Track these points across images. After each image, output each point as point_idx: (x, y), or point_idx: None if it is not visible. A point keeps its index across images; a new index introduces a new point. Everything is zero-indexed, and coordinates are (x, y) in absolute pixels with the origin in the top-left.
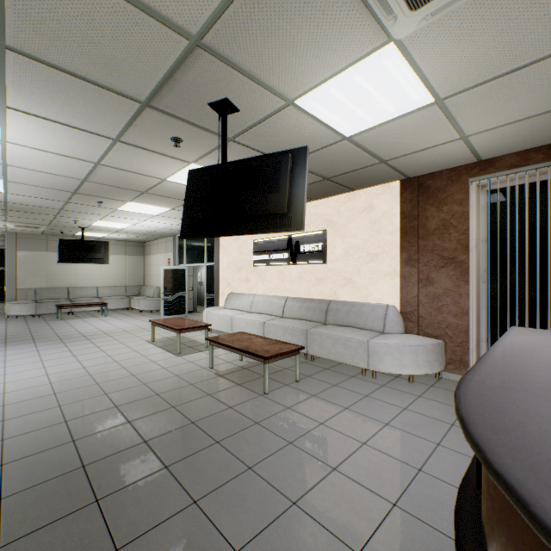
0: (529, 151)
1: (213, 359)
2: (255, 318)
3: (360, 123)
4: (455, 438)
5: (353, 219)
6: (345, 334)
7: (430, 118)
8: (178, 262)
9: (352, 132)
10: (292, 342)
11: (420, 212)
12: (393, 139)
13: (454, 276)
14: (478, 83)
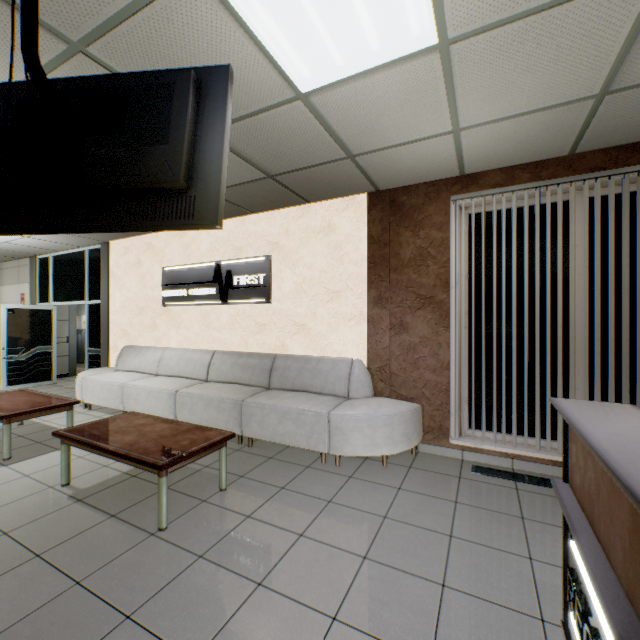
0: (516, 169)
1: (68, 468)
2: (162, 384)
3: (324, 65)
4: (462, 564)
5: (307, 243)
6: (297, 404)
7: (424, 81)
8: (40, 298)
9: (311, 83)
10: (219, 419)
11: (393, 236)
12: (370, 113)
13: (432, 321)
14: (502, 21)
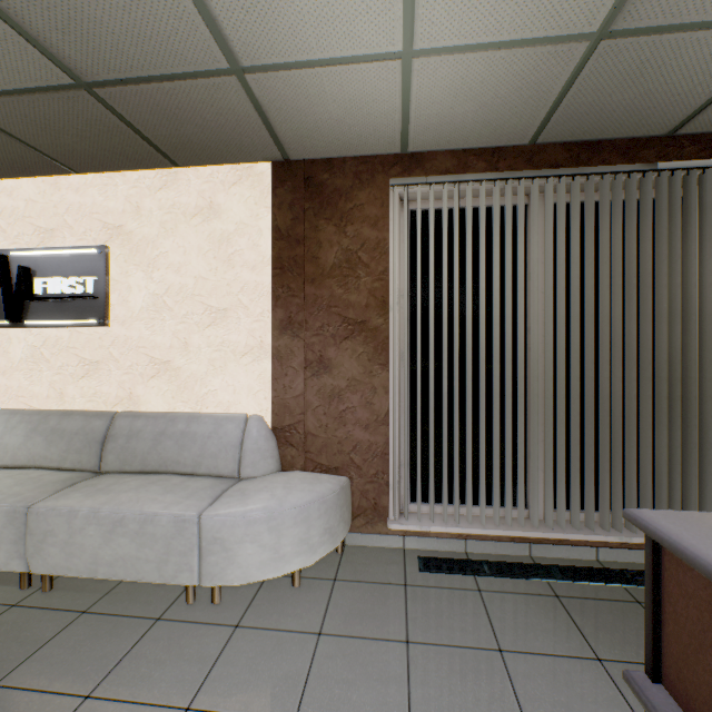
0: (470, 154)
1: None
2: None
3: None
4: None
5: (174, 230)
6: (143, 504)
7: None
8: None
9: None
10: None
11: (309, 231)
12: None
13: (365, 356)
14: None
